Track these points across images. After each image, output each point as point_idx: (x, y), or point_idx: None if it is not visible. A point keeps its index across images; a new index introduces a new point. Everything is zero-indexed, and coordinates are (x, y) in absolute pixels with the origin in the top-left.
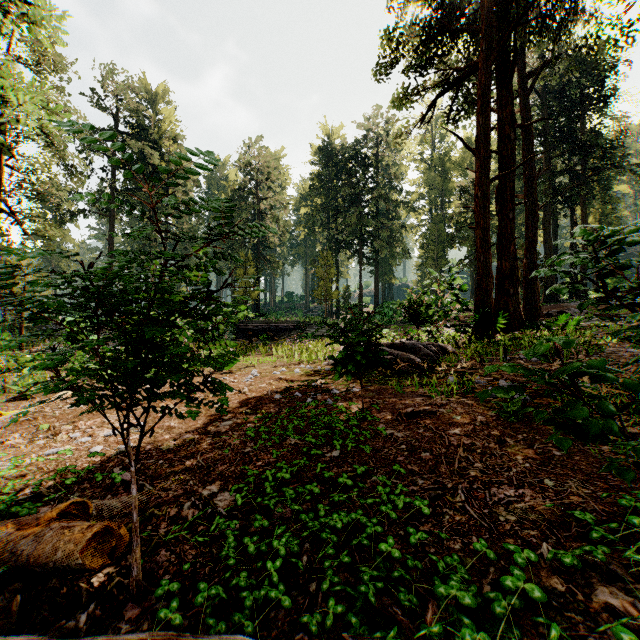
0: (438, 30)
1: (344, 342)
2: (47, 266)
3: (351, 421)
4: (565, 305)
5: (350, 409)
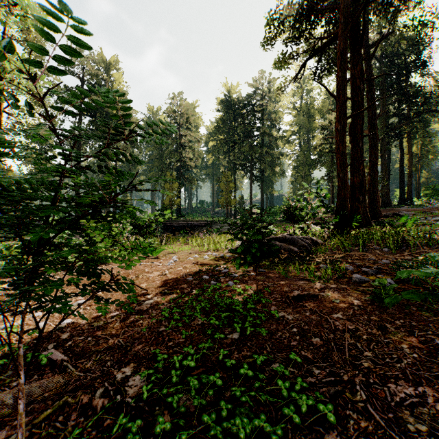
0: (308, 9)
1: (242, 238)
2: None
3: (248, 304)
4: (397, 209)
5: (246, 291)
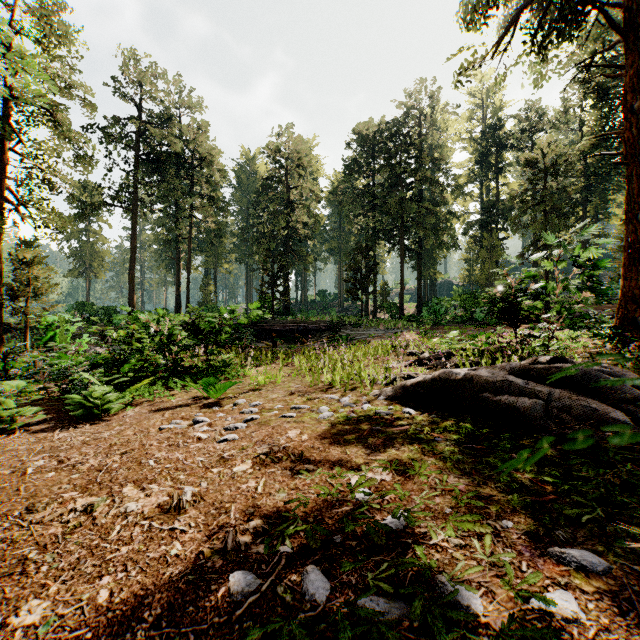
0: None
1: None
2: (81, 266)
3: None
4: None
5: None
